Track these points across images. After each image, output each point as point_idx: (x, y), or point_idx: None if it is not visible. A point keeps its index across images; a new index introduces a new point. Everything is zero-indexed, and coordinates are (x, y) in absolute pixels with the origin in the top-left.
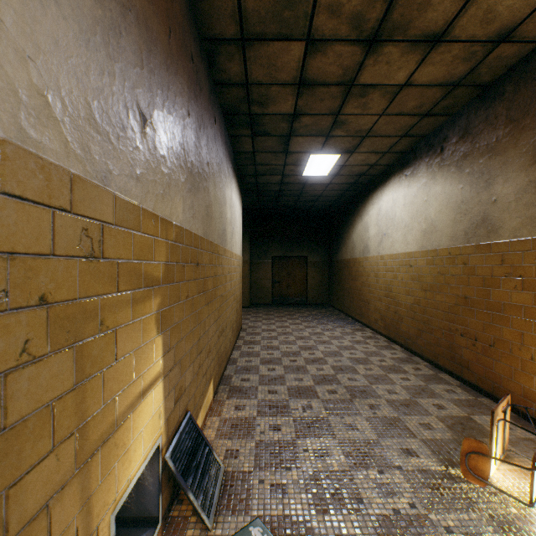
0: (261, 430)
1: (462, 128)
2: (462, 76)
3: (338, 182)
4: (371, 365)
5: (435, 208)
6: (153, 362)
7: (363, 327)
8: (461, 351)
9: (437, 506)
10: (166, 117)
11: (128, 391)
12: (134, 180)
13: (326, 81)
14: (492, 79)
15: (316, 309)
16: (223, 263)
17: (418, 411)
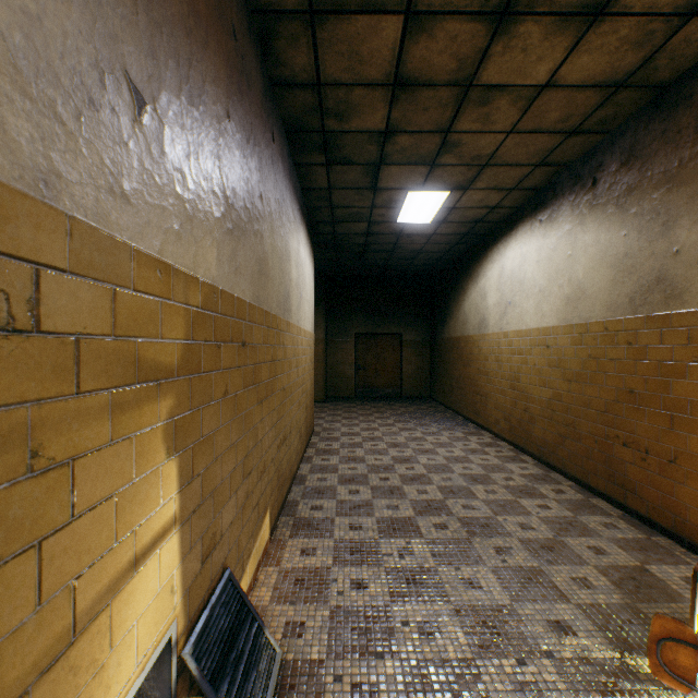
0: (339, 589)
1: (626, 150)
2: (630, 71)
3: (445, 233)
4: (494, 486)
5: (583, 266)
6: (159, 504)
7: (478, 429)
8: (624, 467)
9: None
10: (185, 109)
11: (103, 565)
12: (117, 198)
13: (432, 80)
14: (674, 75)
15: (415, 404)
16: (285, 342)
17: (567, 558)
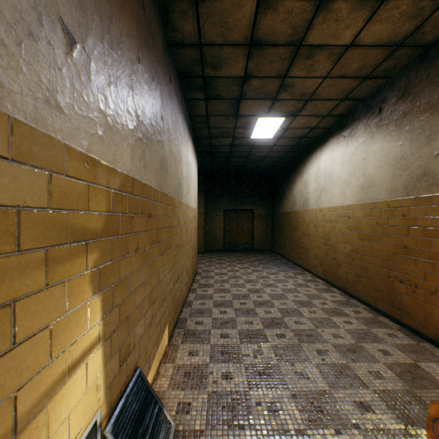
0: (214, 379)
1: (402, 89)
2: (406, 35)
3: (282, 144)
4: (314, 308)
5: (373, 165)
6: (87, 328)
7: (303, 270)
8: (401, 297)
9: None
10: (107, 51)
11: (40, 378)
12: (52, 108)
13: (275, 41)
14: (435, 38)
15: (262, 254)
16: (178, 215)
17: (365, 357)
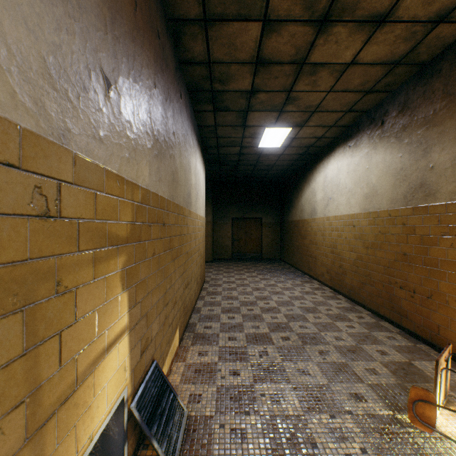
0: (222, 375)
1: (401, 103)
2: (403, 55)
3: (289, 153)
4: (319, 314)
5: (376, 175)
6: (118, 317)
7: (311, 279)
8: (401, 302)
9: (387, 451)
10: (131, 85)
11: (90, 349)
12: (97, 141)
13: (280, 60)
14: (430, 57)
15: (270, 263)
16: (188, 223)
17: (363, 357)
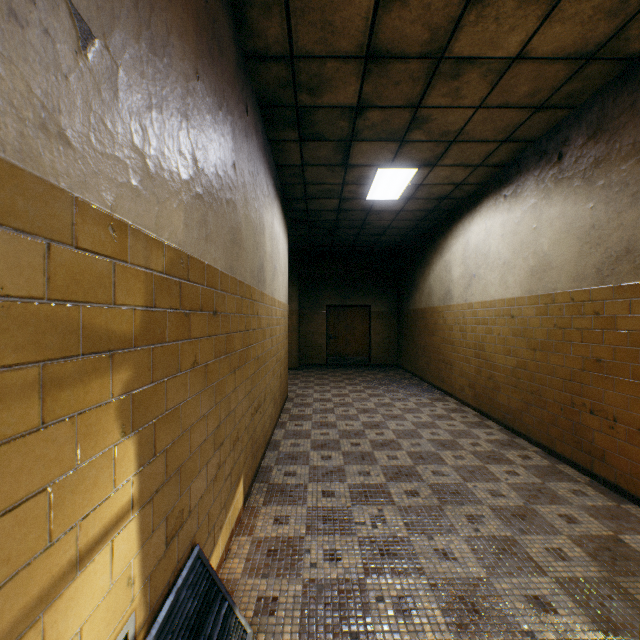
0: (312, 561)
1: (593, 124)
2: (602, 43)
3: (412, 209)
4: (461, 451)
5: (549, 238)
6: (112, 489)
7: (443, 395)
8: (591, 435)
9: None
10: (145, 56)
11: (30, 574)
12: (51, 137)
13: (404, 52)
14: None
15: (382, 371)
16: (259, 312)
17: (540, 527)
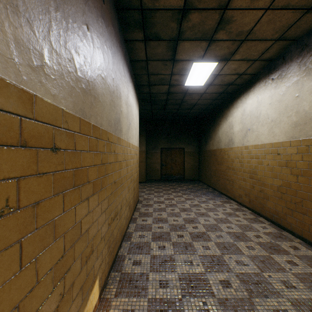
0: None
1: None
2: None
3: (210, 92)
4: (251, 242)
5: (310, 101)
6: None
7: (228, 199)
8: None
9: None
10: None
11: None
12: None
13: None
14: None
15: (191, 184)
16: (116, 151)
17: None
